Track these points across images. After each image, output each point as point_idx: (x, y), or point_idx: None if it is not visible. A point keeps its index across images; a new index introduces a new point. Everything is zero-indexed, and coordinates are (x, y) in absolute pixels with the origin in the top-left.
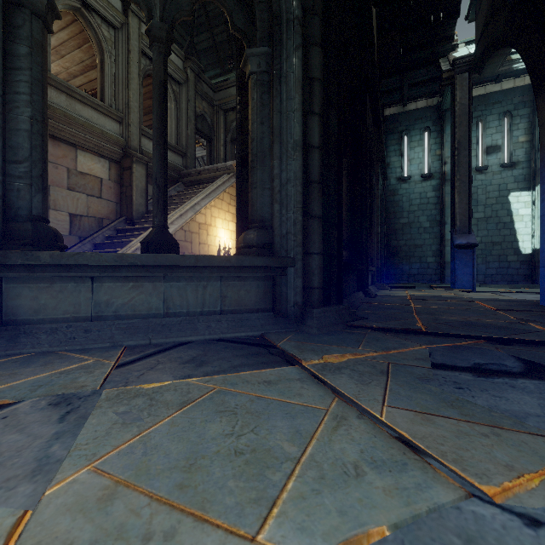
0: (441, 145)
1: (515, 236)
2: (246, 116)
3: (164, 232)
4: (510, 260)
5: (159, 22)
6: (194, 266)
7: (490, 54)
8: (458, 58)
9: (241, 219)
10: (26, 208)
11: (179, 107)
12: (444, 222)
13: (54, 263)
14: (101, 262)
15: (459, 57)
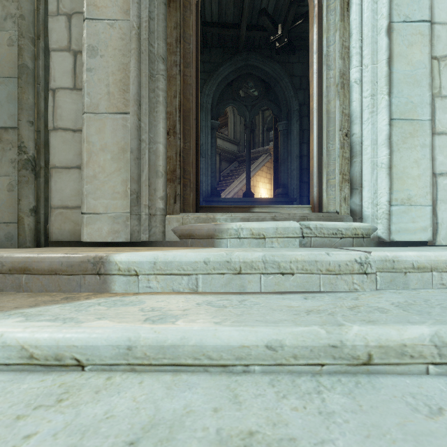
0: None
1: None
2: (278, 141)
3: (250, 191)
4: None
5: (249, 122)
6: (260, 201)
7: None
8: None
9: (275, 184)
10: (214, 185)
11: (235, 115)
12: None
13: (223, 200)
14: (235, 200)
15: None
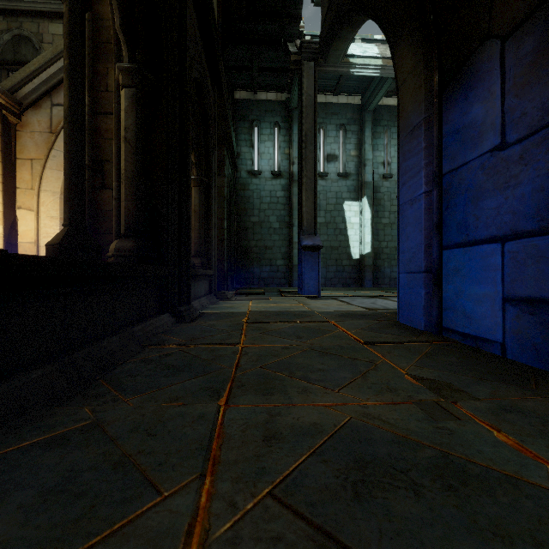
0: (290, 144)
1: (348, 242)
2: None
3: None
4: (344, 264)
5: None
6: None
7: (336, 34)
8: (305, 41)
9: None
10: None
11: None
12: (292, 224)
13: None
14: None
15: (306, 40)
